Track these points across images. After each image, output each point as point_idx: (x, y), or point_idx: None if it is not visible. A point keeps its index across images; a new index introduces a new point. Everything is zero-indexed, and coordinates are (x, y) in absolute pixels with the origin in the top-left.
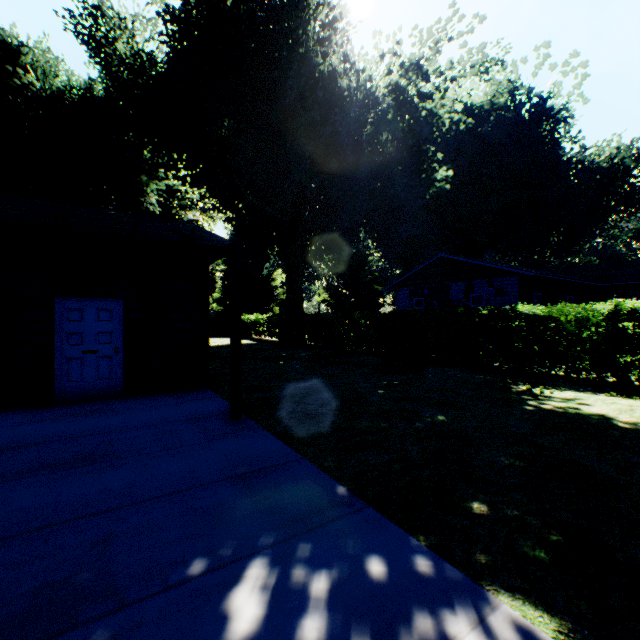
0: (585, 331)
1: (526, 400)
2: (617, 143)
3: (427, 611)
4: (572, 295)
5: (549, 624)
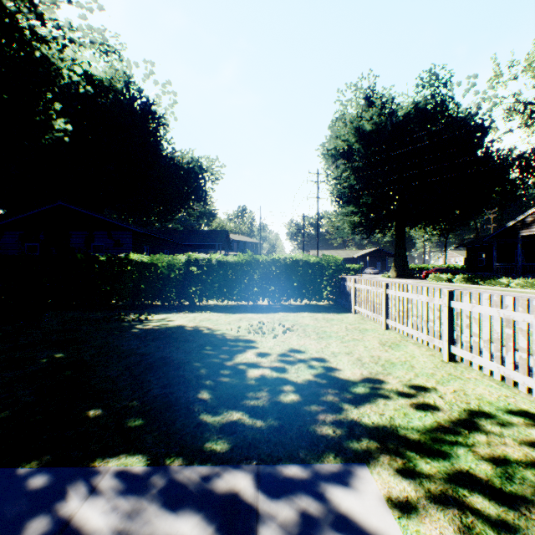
0: (174, 273)
1: (136, 325)
2: (192, 155)
3: (43, 516)
4: (168, 249)
5: (143, 459)
